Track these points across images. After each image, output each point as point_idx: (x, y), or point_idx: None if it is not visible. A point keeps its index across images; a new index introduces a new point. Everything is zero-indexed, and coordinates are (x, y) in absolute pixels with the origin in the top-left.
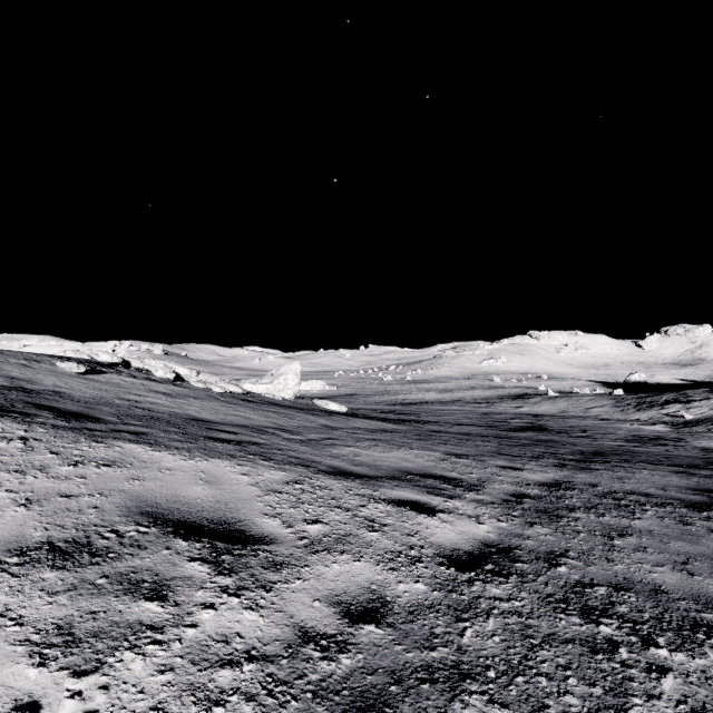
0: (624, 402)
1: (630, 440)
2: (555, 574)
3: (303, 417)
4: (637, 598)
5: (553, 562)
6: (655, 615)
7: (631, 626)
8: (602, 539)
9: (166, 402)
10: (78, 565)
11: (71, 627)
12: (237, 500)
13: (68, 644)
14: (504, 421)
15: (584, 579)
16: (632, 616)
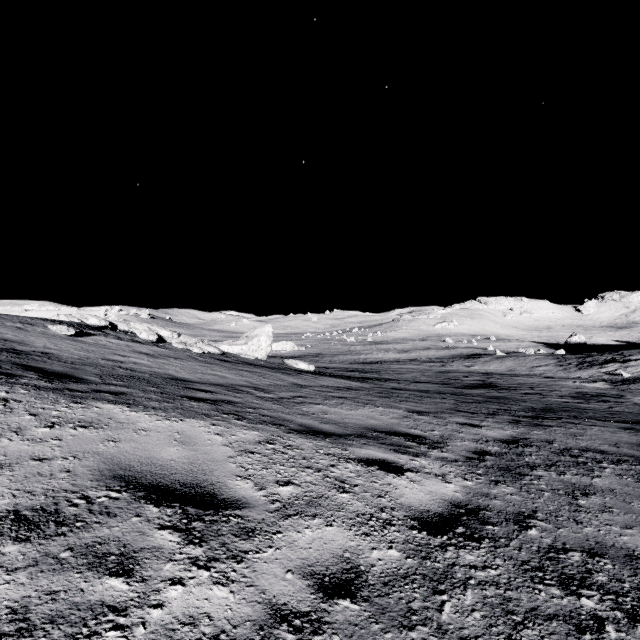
0: (566, 362)
1: (574, 397)
2: (526, 537)
3: (275, 375)
4: (613, 565)
5: (522, 524)
6: (635, 585)
7: (613, 599)
8: (566, 499)
9: (148, 362)
10: (43, 536)
11: (27, 611)
12: (210, 462)
13: (21, 632)
14: (457, 379)
15: (556, 544)
16: (612, 587)
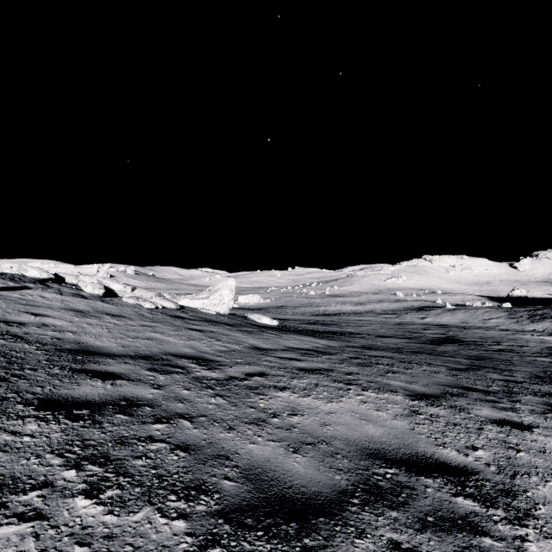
0: (517, 314)
1: (551, 354)
2: None
3: (232, 336)
4: None
5: None
6: None
7: None
8: None
9: (66, 323)
10: None
11: None
12: None
13: None
14: (418, 332)
15: None
16: None
